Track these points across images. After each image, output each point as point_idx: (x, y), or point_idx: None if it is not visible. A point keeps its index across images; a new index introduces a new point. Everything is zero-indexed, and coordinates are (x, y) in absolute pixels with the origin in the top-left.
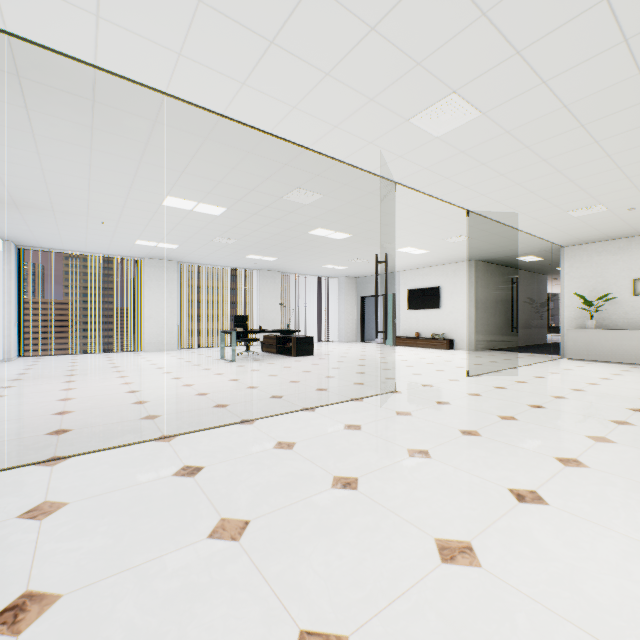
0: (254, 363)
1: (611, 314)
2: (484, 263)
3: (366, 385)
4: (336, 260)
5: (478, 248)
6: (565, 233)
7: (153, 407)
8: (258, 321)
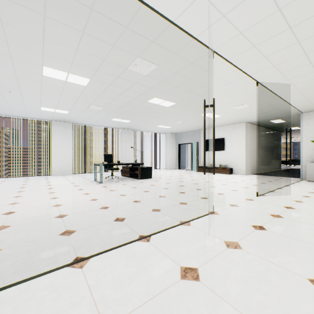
0: (113, 184)
1: None
2: (250, 124)
3: (189, 205)
4: (165, 122)
5: (251, 113)
6: (310, 102)
7: (5, 235)
8: (120, 157)
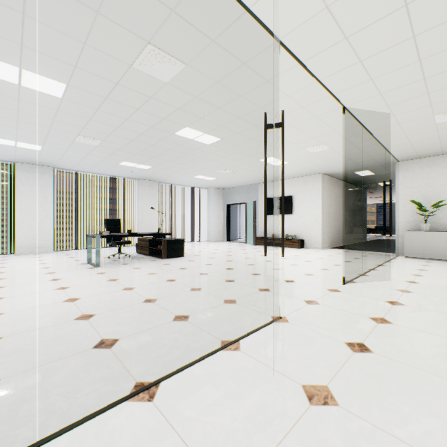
0: (119, 268)
1: (441, 218)
2: (328, 176)
3: (239, 304)
4: (206, 170)
5: (330, 160)
6: (411, 145)
7: None
8: (137, 224)
